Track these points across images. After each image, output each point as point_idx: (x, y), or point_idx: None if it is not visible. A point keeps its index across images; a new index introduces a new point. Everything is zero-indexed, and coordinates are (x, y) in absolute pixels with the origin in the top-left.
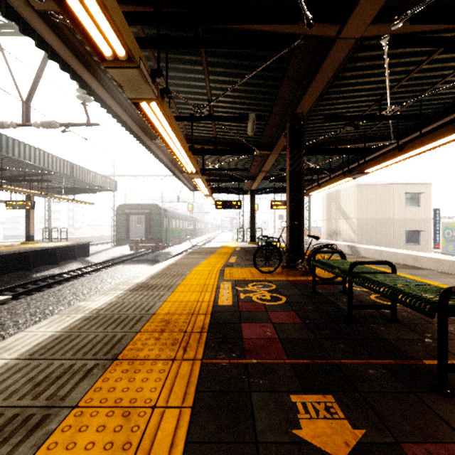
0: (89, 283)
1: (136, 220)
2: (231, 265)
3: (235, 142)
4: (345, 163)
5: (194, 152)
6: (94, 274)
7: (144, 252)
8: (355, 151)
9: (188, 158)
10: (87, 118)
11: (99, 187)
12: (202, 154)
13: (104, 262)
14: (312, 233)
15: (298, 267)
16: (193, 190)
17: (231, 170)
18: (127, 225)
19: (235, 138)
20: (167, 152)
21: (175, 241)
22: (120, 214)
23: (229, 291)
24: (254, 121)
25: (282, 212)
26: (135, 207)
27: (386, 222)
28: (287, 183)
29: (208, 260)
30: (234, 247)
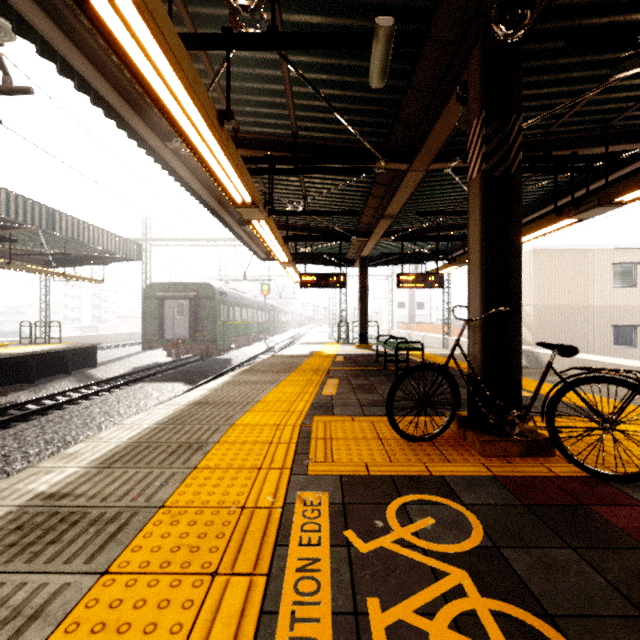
0: (56, 426)
1: (175, 308)
2: (328, 406)
3: (336, 145)
4: (532, 204)
5: (253, 168)
6: (82, 404)
7: (190, 358)
8: (587, 161)
9: (225, 158)
10: (5, 74)
11: (113, 254)
12: (269, 169)
13: (116, 378)
14: (449, 329)
15: (513, 431)
16: (265, 260)
17: (327, 214)
18: (160, 317)
19: (336, 136)
20: (208, 179)
21: (241, 341)
22: (150, 299)
23: (324, 564)
24: (390, 40)
25: (403, 297)
26: (174, 288)
27: (581, 312)
28: (474, 205)
29: (280, 389)
30: (334, 354)
